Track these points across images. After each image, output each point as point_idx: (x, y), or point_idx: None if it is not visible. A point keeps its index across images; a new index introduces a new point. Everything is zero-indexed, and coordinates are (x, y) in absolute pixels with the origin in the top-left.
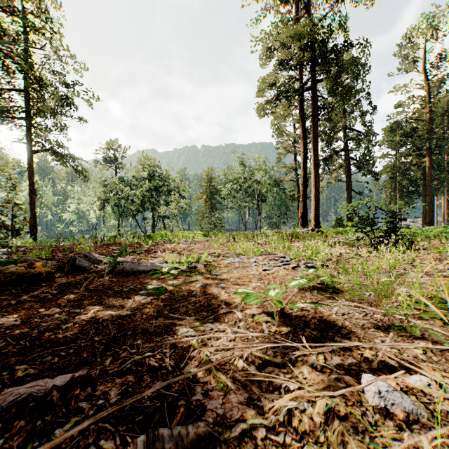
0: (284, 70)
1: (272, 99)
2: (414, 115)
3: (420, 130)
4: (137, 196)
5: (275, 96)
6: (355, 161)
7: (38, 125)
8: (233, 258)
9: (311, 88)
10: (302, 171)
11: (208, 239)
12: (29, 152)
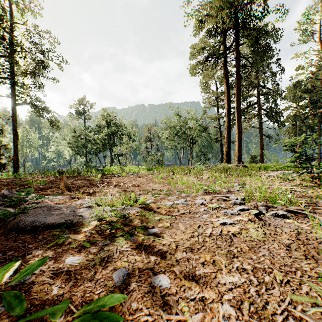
0: (212, 37)
1: (203, 60)
2: (313, 75)
3: (317, 87)
4: (98, 139)
5: (205, 58)
6: (266, 111)
7: (18, 82)
8: (175, 197)
9: (235, 50)
10: (227, 118)
11: (151, 173)
12: (12, 104)
